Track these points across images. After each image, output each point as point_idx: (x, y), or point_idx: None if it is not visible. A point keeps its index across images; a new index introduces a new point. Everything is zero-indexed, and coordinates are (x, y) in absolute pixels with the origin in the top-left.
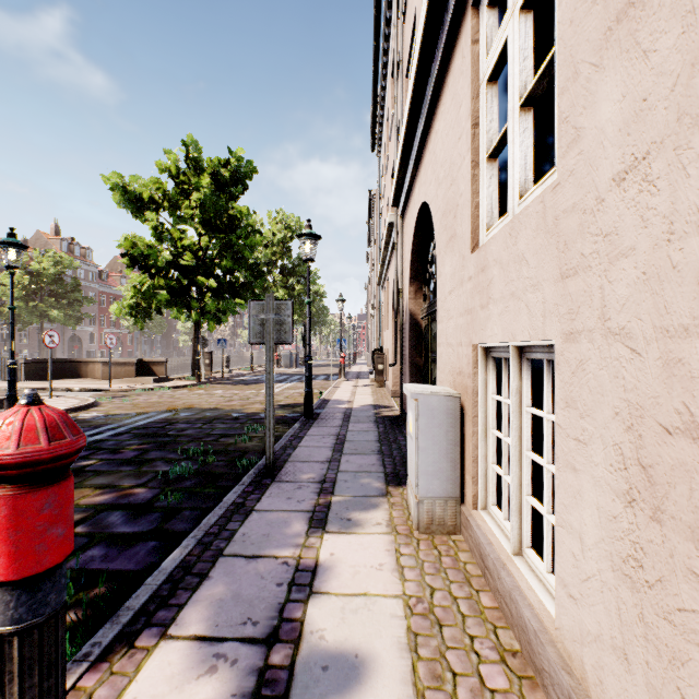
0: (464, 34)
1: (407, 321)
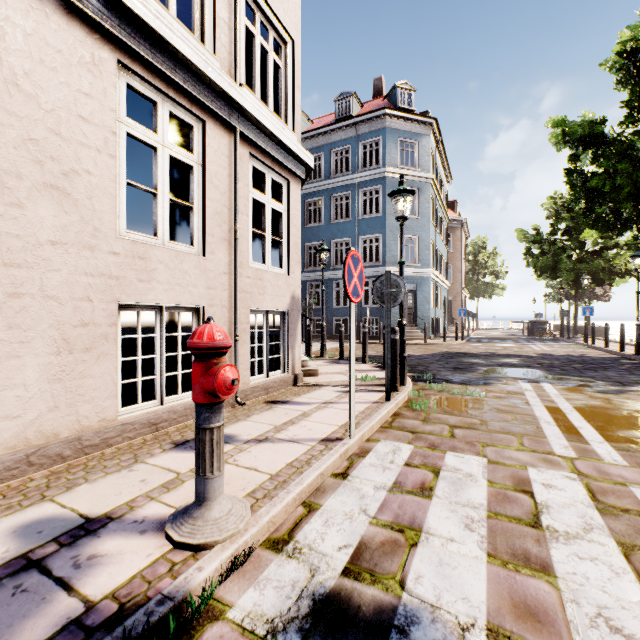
0: None
1: None
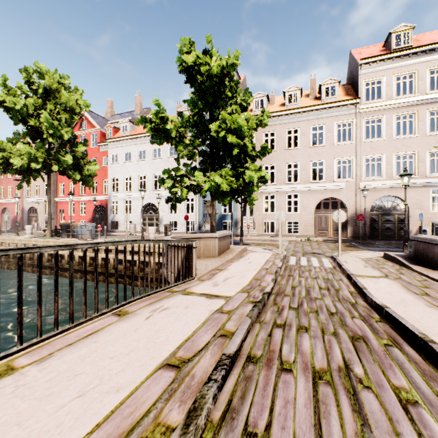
0: (427, 188)
1: (369, 215)
